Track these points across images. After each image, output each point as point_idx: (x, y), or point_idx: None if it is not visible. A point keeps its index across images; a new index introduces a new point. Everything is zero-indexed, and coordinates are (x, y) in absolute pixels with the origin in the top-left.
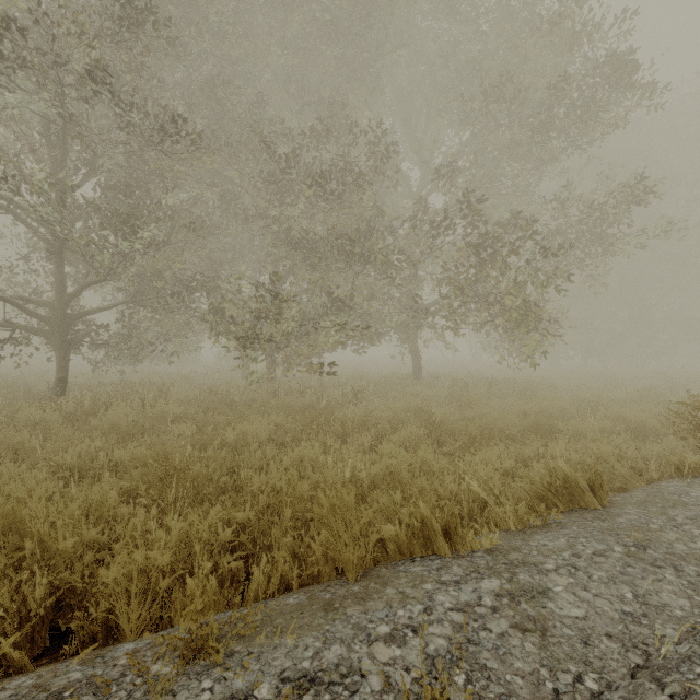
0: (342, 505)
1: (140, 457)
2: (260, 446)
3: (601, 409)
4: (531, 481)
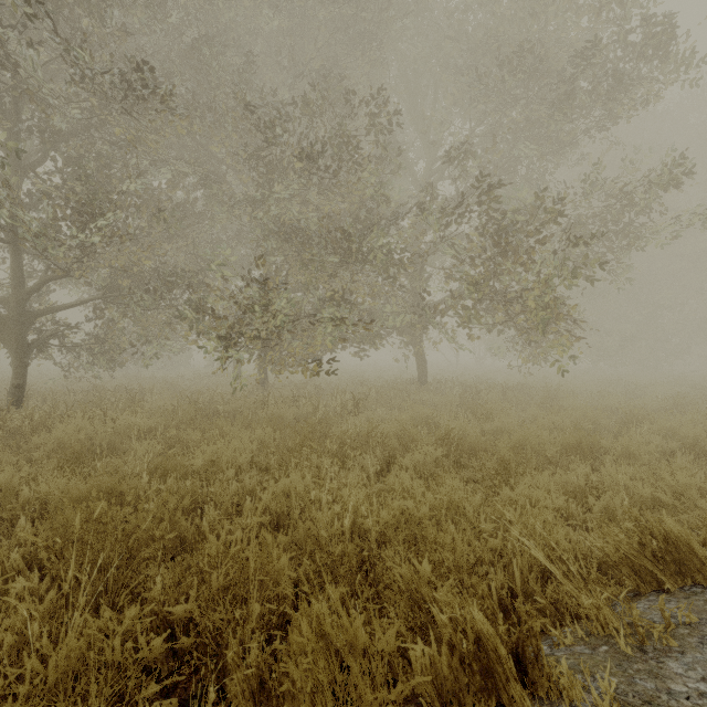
0: (341, 642)
1: (70, 495)
2: (239, 472)
3: (645, 422)
4: (614, 541)
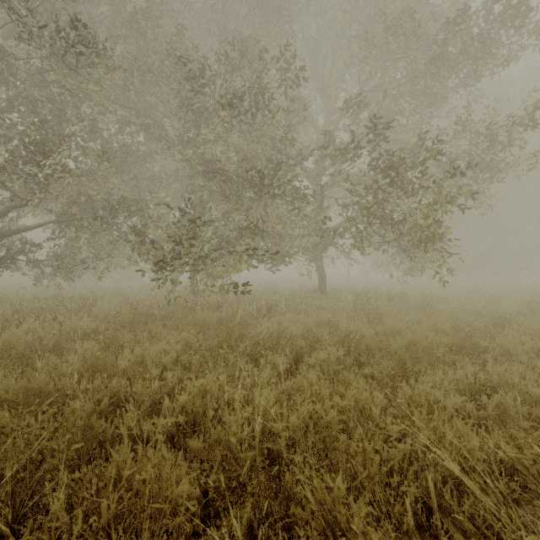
0: None
1: None
2: (164, 370)
3: (513, 324)
4: (533, 454)
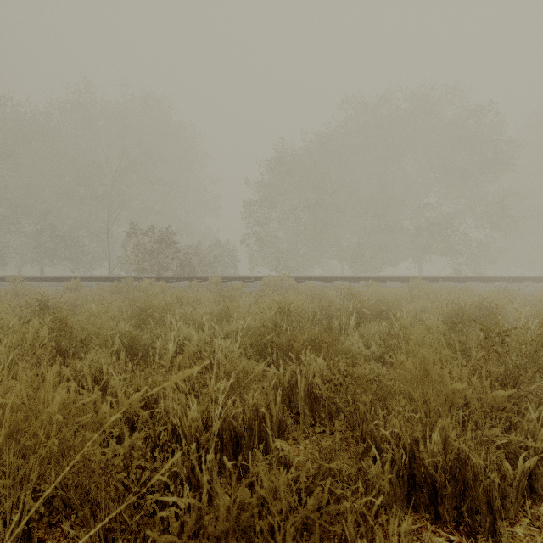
0: None
1: None
2: None
3: None
4: None
